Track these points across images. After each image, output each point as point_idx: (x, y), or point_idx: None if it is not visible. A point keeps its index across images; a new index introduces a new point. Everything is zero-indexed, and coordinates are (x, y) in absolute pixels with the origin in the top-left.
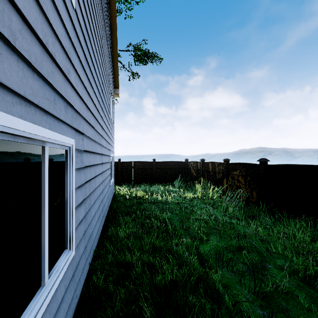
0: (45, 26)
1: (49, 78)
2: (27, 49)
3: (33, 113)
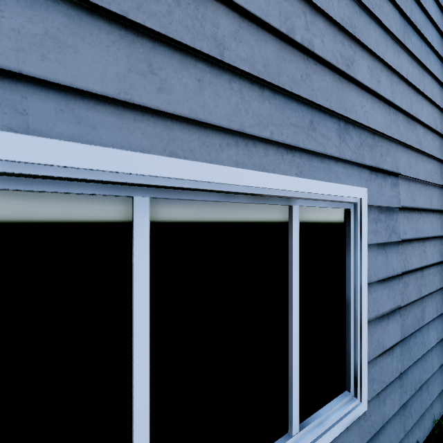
0: (289, 3)
1: (297, 88)
2: (247, 57)
3: (261, 154)
